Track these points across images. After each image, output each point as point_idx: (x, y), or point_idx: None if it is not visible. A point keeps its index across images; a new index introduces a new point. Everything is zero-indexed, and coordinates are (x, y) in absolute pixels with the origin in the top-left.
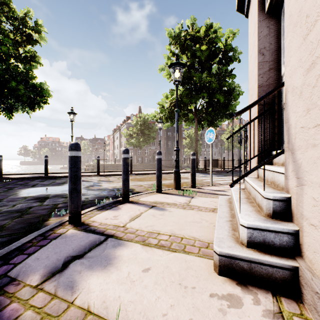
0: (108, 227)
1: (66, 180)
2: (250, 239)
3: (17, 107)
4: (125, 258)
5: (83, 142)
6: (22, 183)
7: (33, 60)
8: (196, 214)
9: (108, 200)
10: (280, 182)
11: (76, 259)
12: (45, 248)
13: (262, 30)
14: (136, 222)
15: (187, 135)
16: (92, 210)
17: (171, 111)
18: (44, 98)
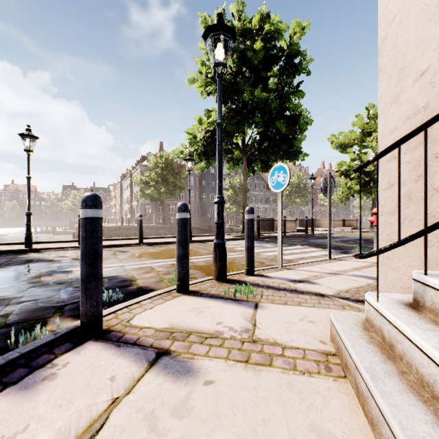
0: None
1: (9, 259)
2: None
3: None
4: None
5: (73, 192)
6: None
7: None
8: (289, 392)
9: (55, 322)
10: None
11: None
12: None
13: None
14: None
15: (230, 184)
16: None
17: (207, 144)
18: None
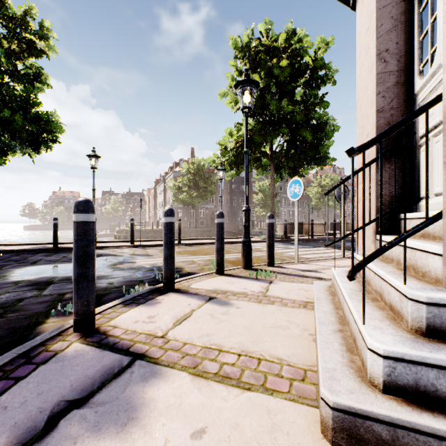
0: (138, 338)
1: None
2: (389, 379)
3: (14, 147)
4: (161, 405)
5: (112, 198)
6: (18, 259)
7: (37, 79)
8: (279, 312)
9: (142, 287)
10: (430, 268)
11: (73, 409)
12: (23, 383)
13: (383, 22)
14: (183, 327)
15: (259, 188)
16: (116, 306)
17: (237, 154)
18: (54, 134)
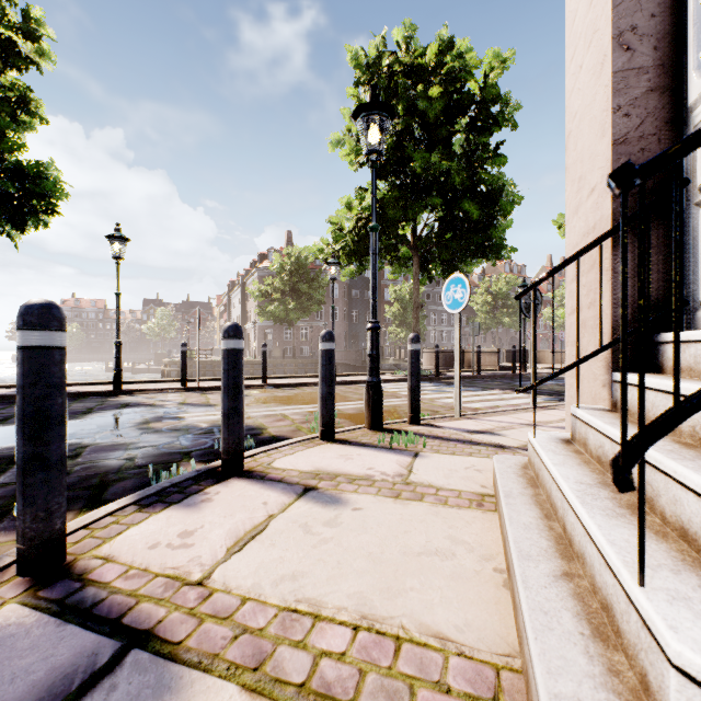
0: (147, 589)
1: (99, 402)
2: None
3: None
4: None
5: (159, 310)
6: None
7: (22, 108)
8: (434, 518)
9: (187, 466)
10: None
11: None
12: None
13: None
14: (246, 558)
15: (395, 295)
16: (123, 509)
17: (359, 239)
18: (50, 200)
